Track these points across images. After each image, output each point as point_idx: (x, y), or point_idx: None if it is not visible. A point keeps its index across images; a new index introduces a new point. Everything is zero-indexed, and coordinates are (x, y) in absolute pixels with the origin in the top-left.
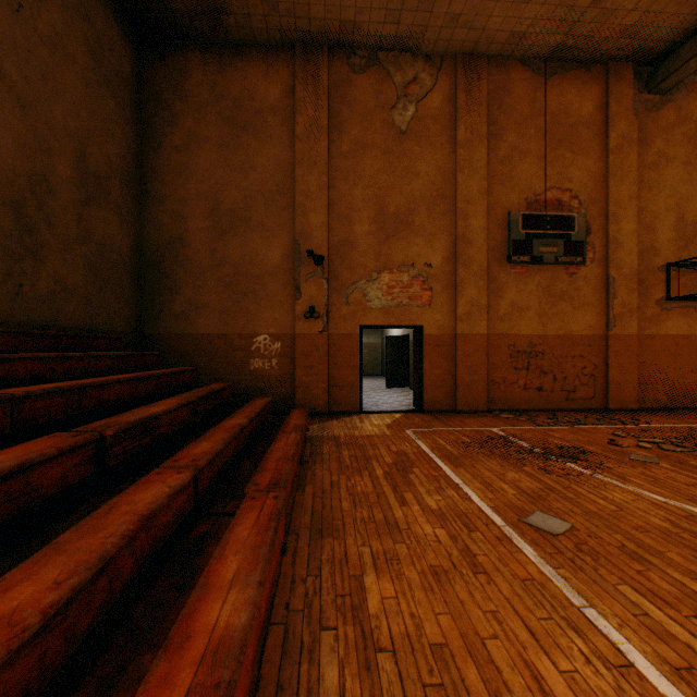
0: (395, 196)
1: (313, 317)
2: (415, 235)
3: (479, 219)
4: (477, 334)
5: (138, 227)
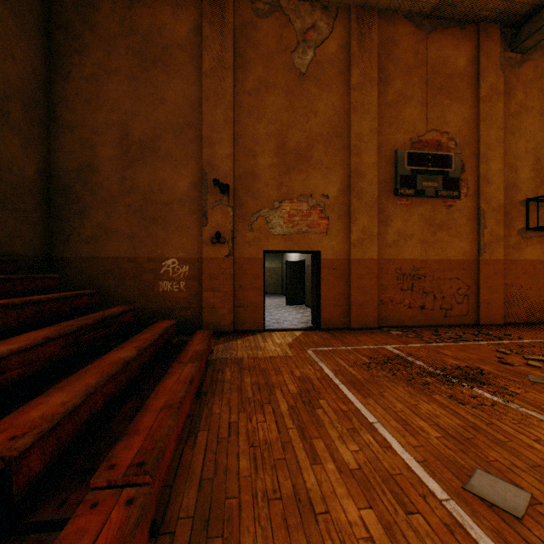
0: (296, 132)
1: (219, 242)
2: (313, 169)
3: (370, 155)
4: (368, 259)
5: (46, 152)
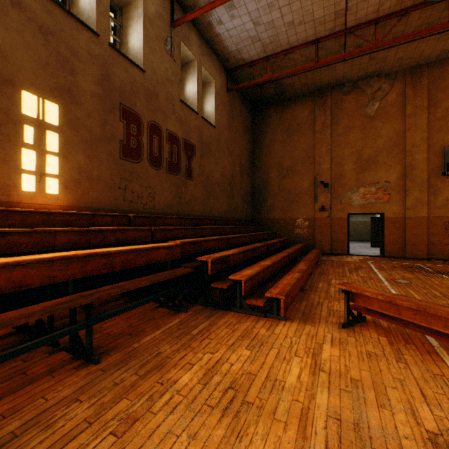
0: (367, 149)
1: (323, 210)
2: (379, 167)
3: (421, 154)
4: (419, 217)
5: (252, 179)
